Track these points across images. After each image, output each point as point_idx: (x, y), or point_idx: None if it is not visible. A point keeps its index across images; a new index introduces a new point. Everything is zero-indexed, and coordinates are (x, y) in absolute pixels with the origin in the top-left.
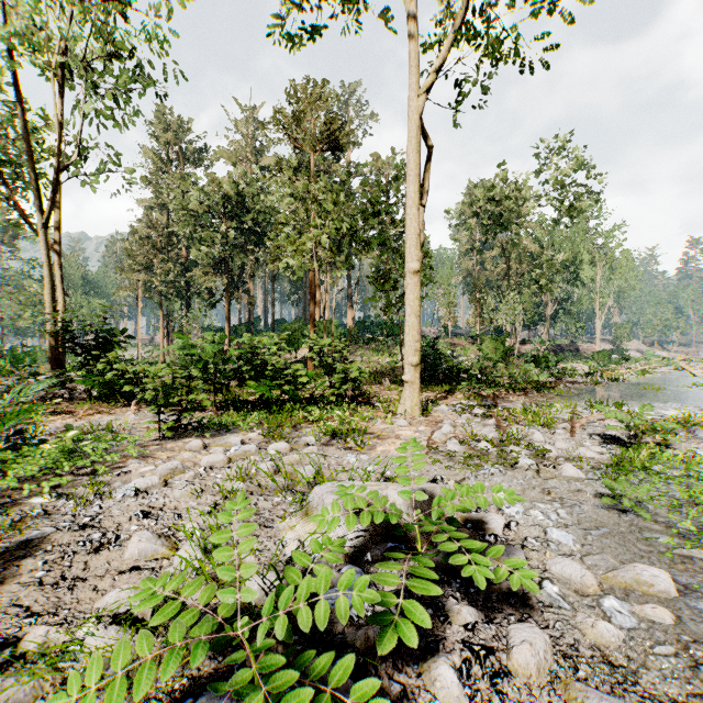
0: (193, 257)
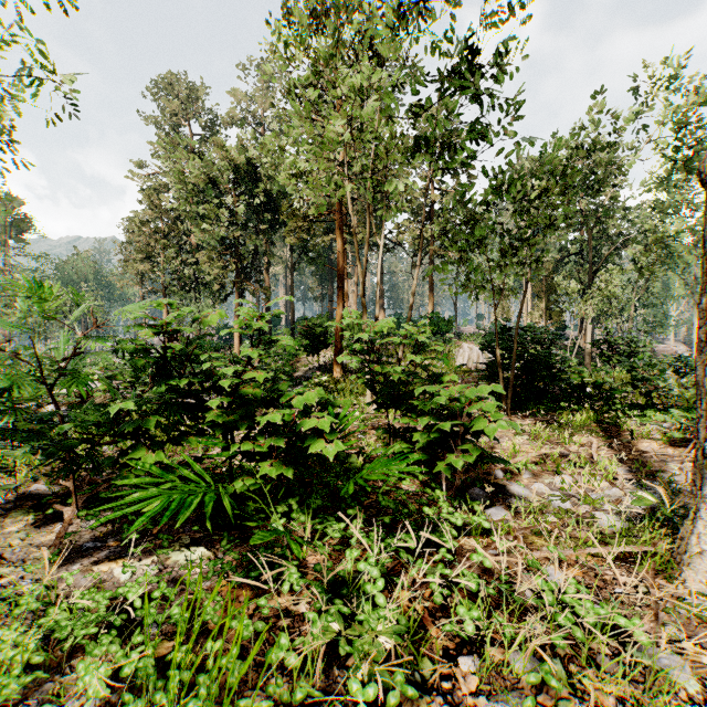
0: (197, 240)
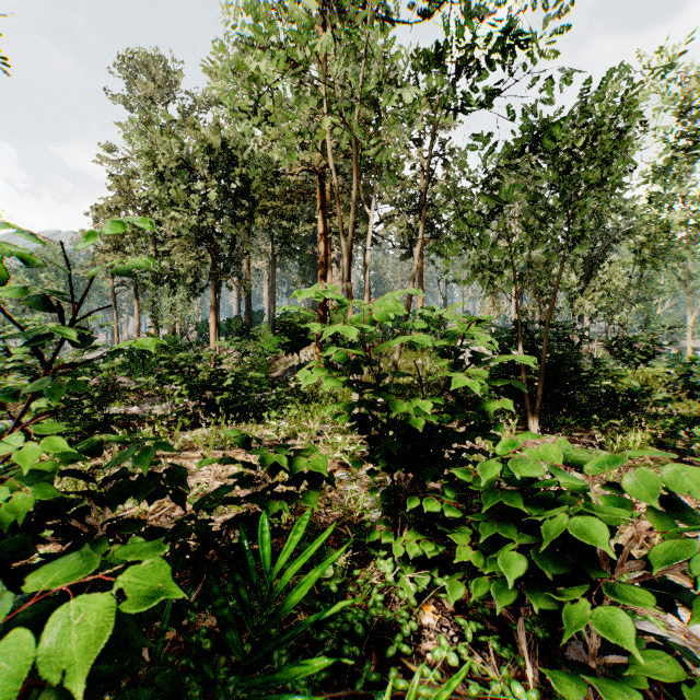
0: (169, 229)
